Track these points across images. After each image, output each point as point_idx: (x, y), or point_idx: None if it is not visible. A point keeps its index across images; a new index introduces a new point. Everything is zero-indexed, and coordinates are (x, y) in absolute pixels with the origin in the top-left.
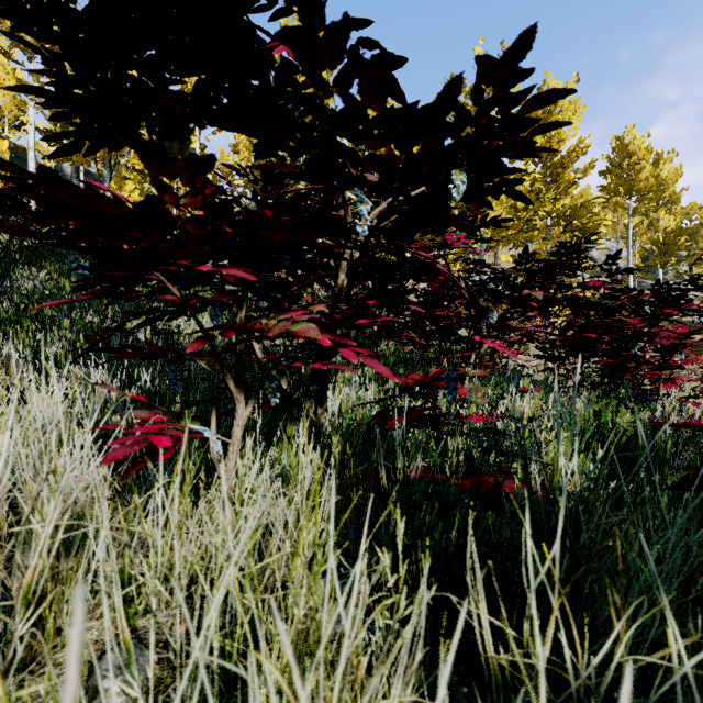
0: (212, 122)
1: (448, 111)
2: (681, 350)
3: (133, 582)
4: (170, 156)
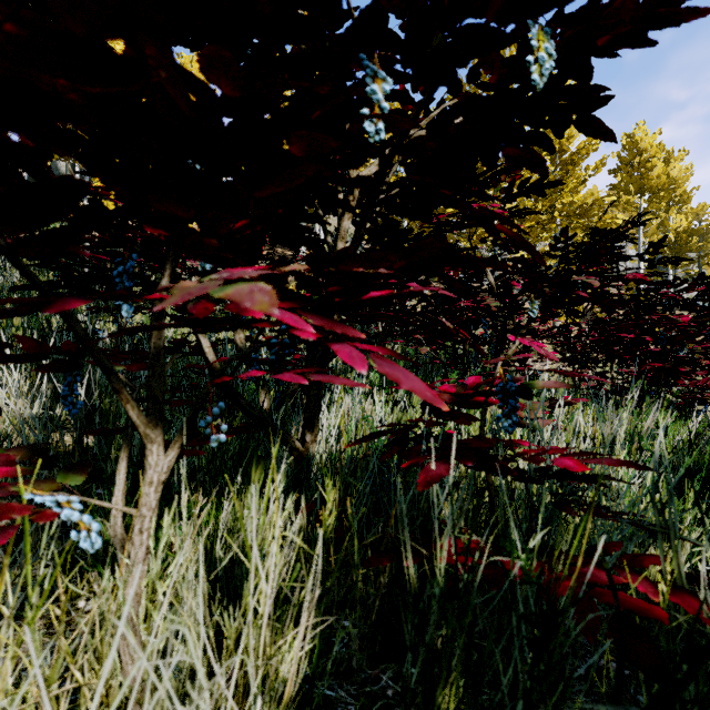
0: None
1: None
2: None
3: None
4: None
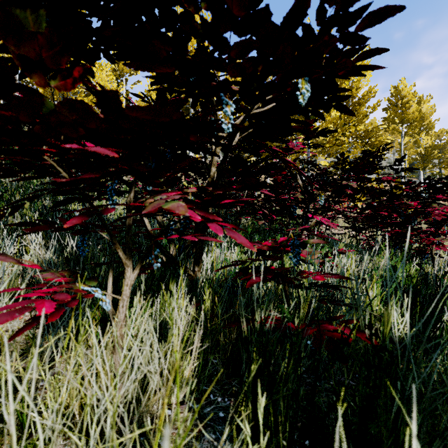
0: (119, 57)
1: (298, 24)
2: (447, 224)
3: (31, 422)
4: (27, 28)
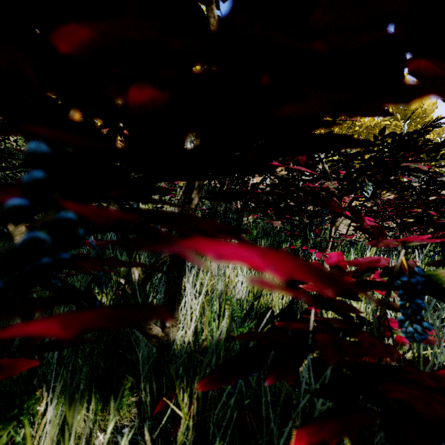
0: None
1: None
2: None
3: None
4: None
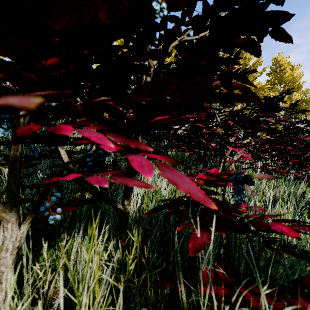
0: None
1: None
2: None
3: None
4: None
